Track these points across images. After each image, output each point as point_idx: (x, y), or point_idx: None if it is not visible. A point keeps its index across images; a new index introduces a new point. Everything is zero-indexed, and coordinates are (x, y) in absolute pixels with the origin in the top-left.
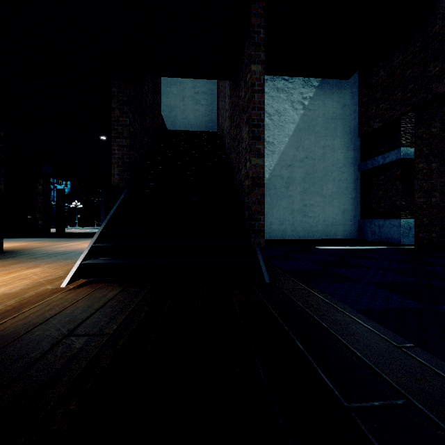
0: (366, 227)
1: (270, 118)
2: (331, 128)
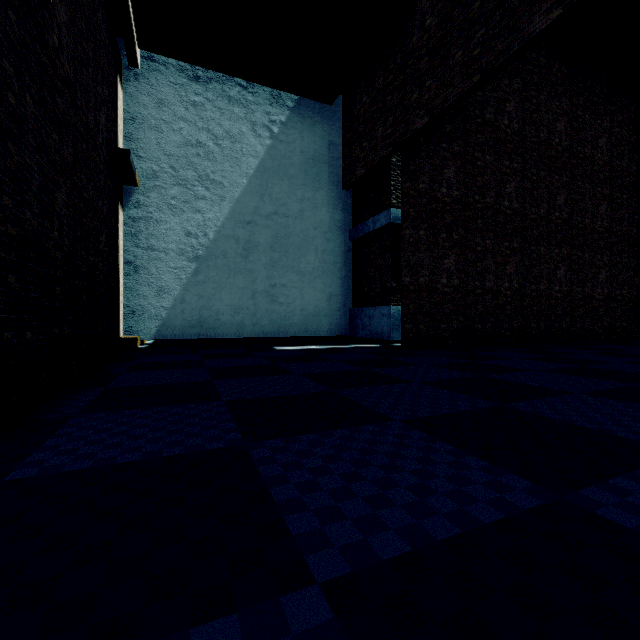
0: (357, 319)
1: (216, 142)
2: (312, 173)
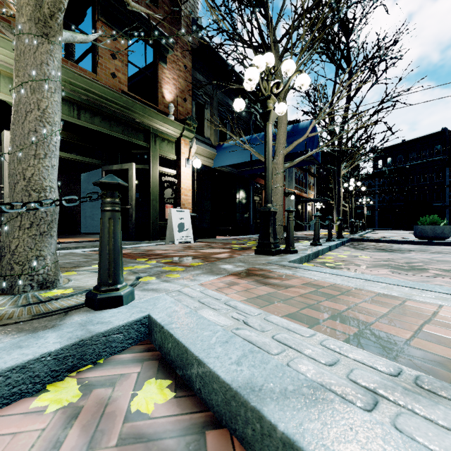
0: None
1: None
2: None
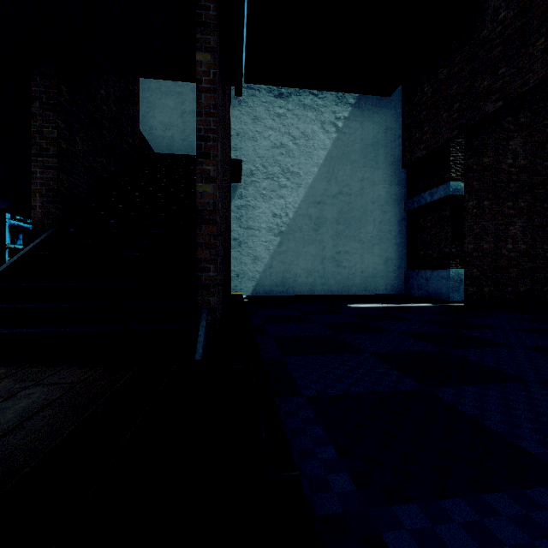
0: (412, 280)
1: (294, 142)
2: (371, 156)
